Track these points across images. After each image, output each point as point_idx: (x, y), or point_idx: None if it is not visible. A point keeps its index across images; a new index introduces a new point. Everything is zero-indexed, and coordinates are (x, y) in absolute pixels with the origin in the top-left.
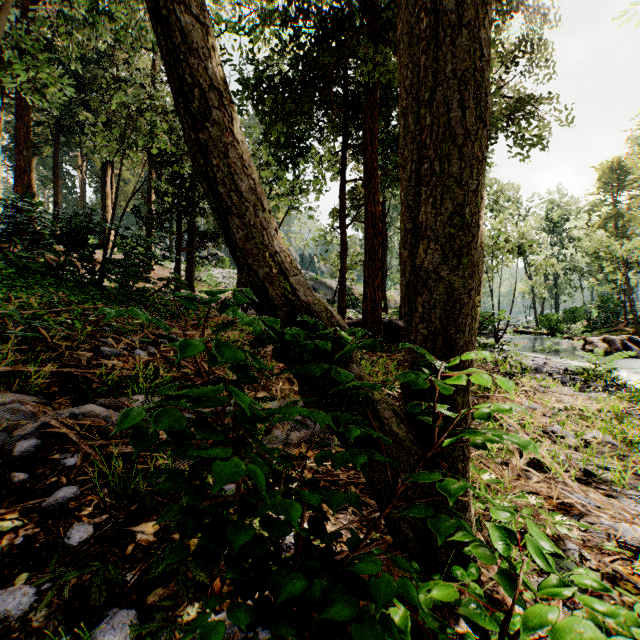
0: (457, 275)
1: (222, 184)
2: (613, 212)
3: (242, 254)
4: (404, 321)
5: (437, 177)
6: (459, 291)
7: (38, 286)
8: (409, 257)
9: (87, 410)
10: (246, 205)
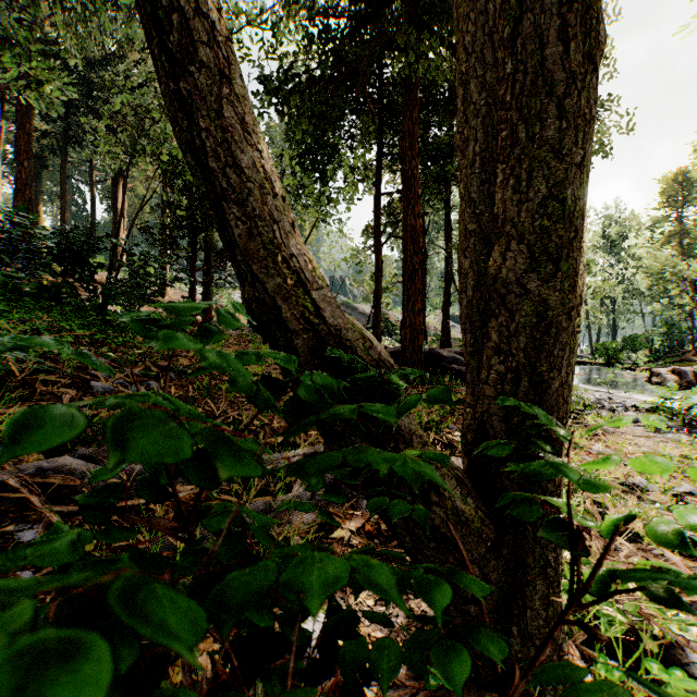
0: (553, 287)
1: (213, 156)
2: (677, 229)
3: (243, 258)
4: (465, 352)
5: (522, 147)
6: (556, 310)
7: (24, 310)
8: (472, 267)
9: (60, 464)
10: (248, 187)
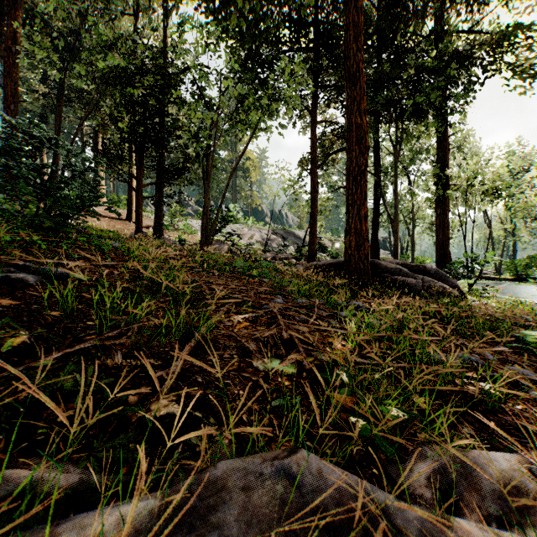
0: None
1: None
2: None
3: None
4: None
5: None
6: None
7: None
8: None
9: None
10: None
